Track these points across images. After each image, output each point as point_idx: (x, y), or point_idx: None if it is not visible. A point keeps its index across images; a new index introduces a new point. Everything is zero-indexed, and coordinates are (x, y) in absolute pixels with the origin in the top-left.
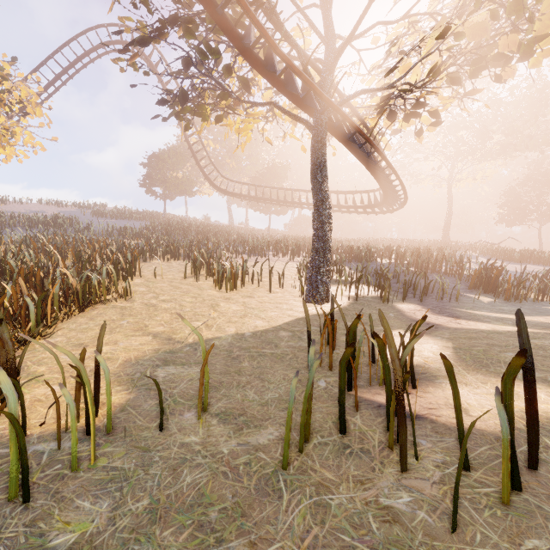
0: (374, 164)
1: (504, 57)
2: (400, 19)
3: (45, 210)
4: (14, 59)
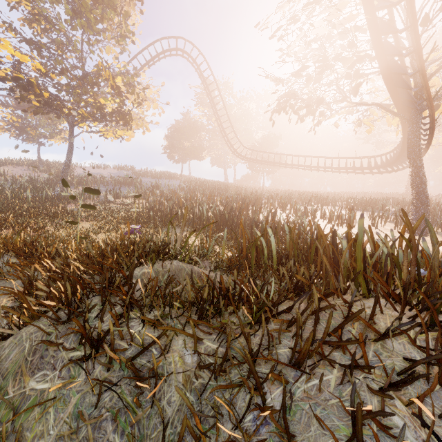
0: None
1: None
2: None
3: (100, 172)
4: (134, 69)
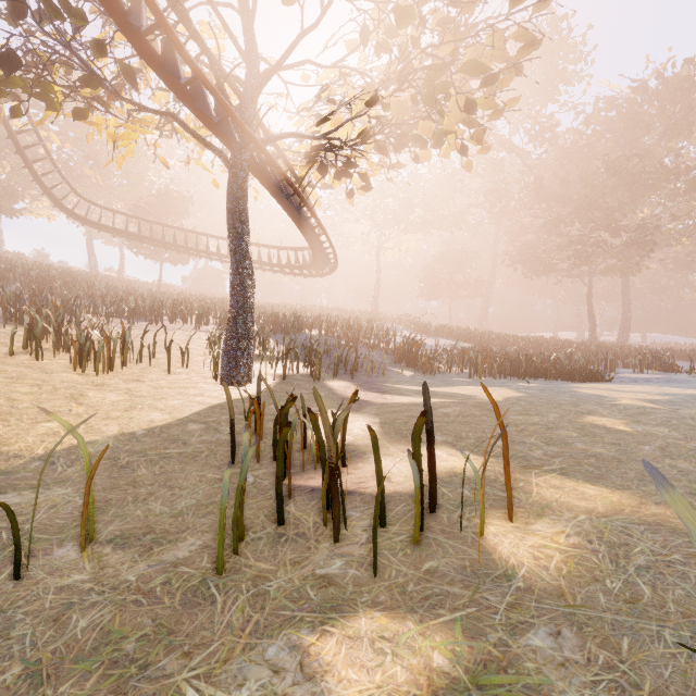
0: (303, 220)
1: (422, 140)
2: (331, 66)
3: None
4: None
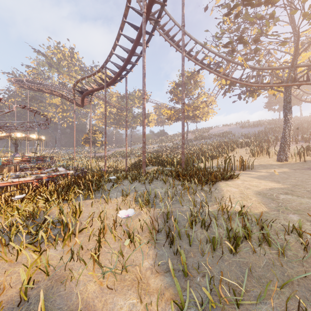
0: None
1: None
2: None
3: (223, 129)
4: (209, 89)
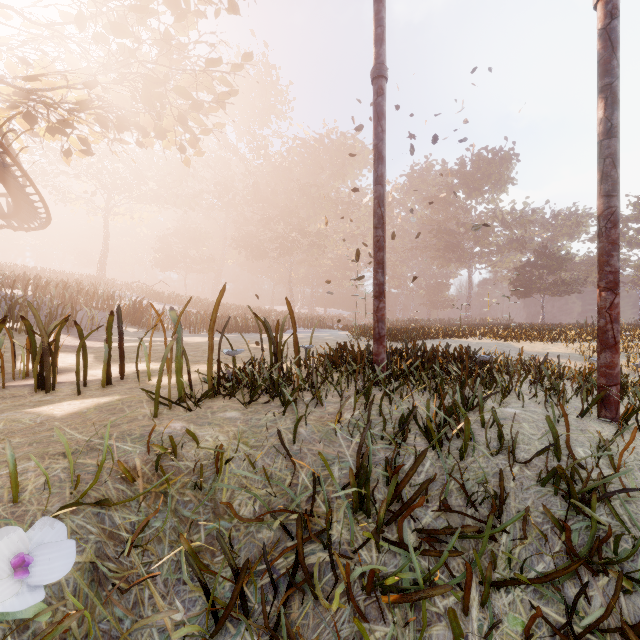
0: (1, 165)
1: (144, 130)
2: (43, 25)
3: None
4: None
